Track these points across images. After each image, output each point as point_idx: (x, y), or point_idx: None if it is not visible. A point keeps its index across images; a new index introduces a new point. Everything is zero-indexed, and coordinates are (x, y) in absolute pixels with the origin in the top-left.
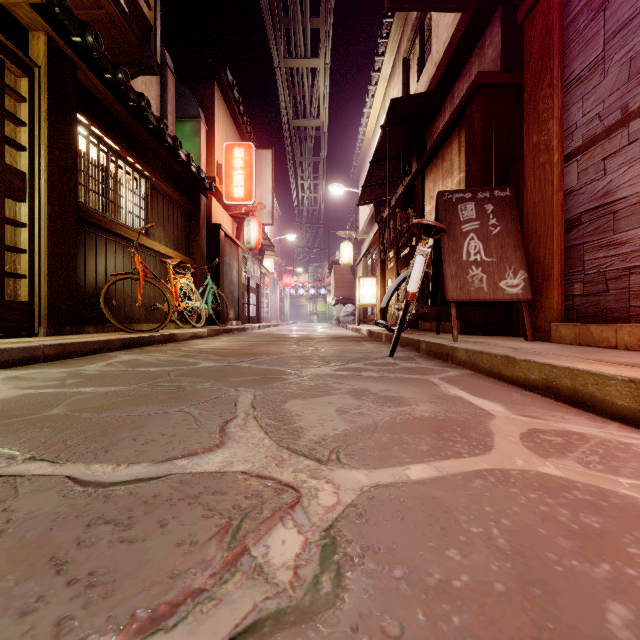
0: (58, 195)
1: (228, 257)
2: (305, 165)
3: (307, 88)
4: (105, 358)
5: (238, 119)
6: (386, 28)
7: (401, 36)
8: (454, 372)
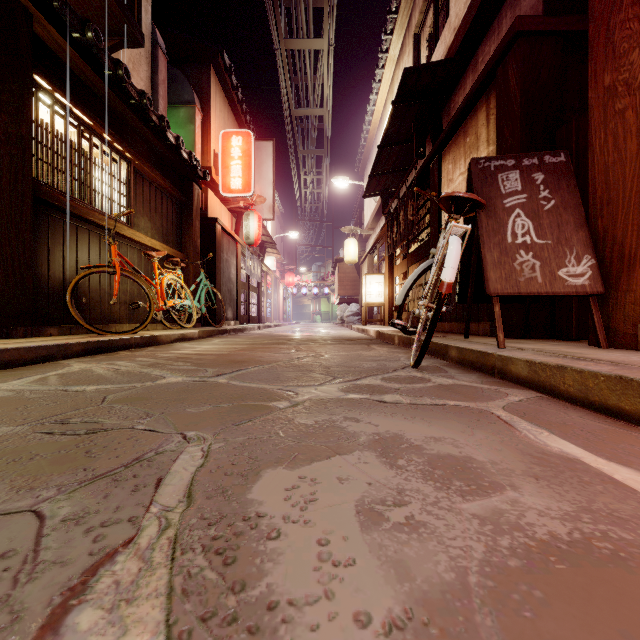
0: (6, 169)
1: (226, 253)
2: (308, 159)
3: (310, 74)
4: (49, 368)
5: (237, 108)
6: (395, 1)
7: (412, 10)
8: (516, 395)
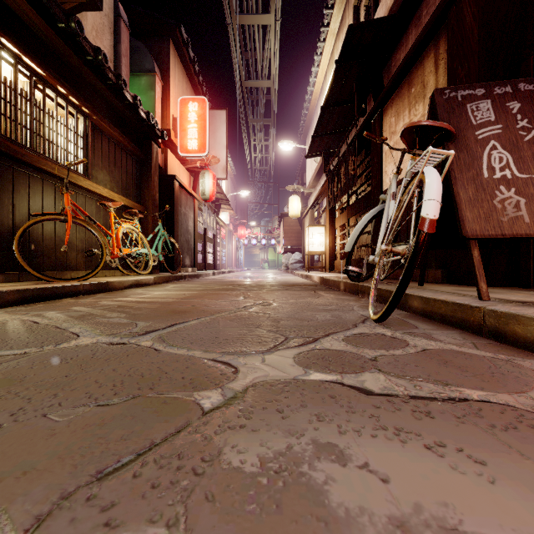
0: None
1: (184, 207)
2: (257, 127)
3: (258, 49)
4: None
5: (194, 79)
6: None
7: None
8: None
